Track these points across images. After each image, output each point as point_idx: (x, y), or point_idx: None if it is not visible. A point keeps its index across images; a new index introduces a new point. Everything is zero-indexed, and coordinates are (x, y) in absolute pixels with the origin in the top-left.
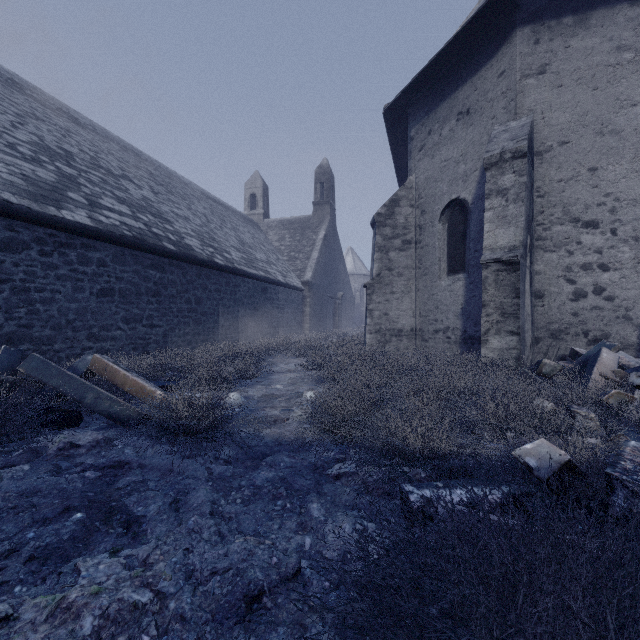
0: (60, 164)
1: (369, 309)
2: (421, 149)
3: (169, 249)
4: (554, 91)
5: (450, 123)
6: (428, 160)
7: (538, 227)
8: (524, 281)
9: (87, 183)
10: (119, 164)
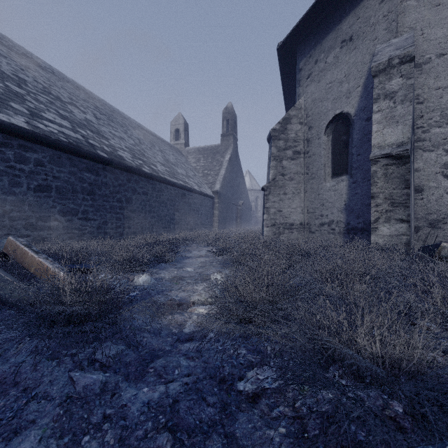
0: (10, 84)
1: (266, 207)
2: (308, 77)
3: (102, 156)
4: (432, 10)
5: (334, 51)
6: (315, 85)
7: (418, 130)
8: (411, 174)
9: (33, 100)
10: (69, 96)
